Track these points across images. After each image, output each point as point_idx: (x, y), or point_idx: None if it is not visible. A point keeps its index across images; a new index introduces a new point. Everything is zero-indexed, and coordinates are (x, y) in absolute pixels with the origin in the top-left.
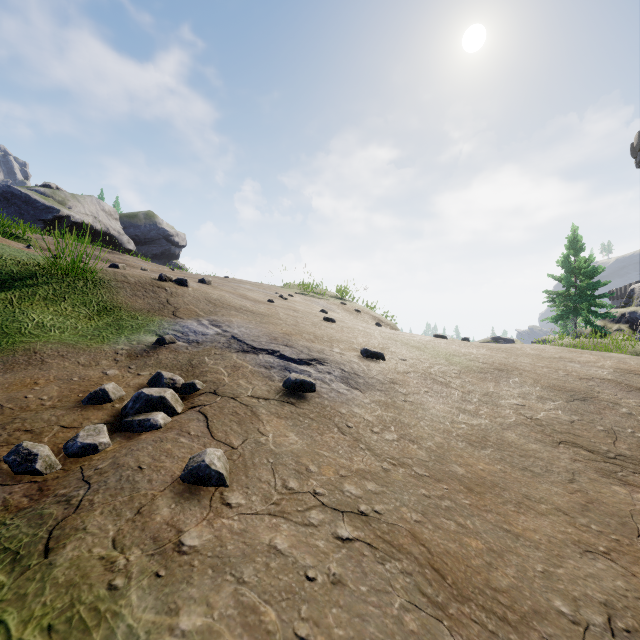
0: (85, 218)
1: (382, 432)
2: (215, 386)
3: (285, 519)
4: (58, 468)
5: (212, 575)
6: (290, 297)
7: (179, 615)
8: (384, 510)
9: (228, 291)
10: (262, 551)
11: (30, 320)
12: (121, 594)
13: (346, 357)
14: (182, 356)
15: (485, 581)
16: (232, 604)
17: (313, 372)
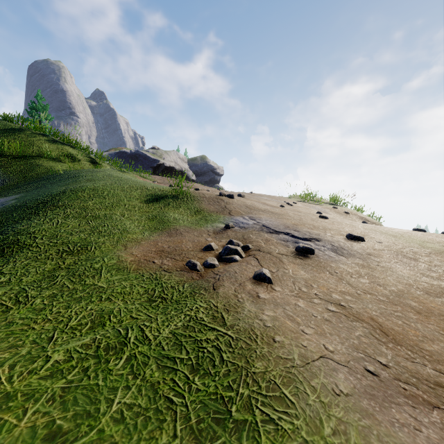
0: (171, 163)
1: (358, 278)
2: (258, 247)
3: (301, 299)
4: (203, 270)
5: (273, 305)
6: (294, 204)
7: (264, 311)
8: (355, 307)
9: (255, 201)
10: (292, 304)
11: (170, 216)
12: (242, 303)
13: (335, 238)
14: (238, 234)
15: (415, 344)
16: (283, 313)
17: (313, 245)
